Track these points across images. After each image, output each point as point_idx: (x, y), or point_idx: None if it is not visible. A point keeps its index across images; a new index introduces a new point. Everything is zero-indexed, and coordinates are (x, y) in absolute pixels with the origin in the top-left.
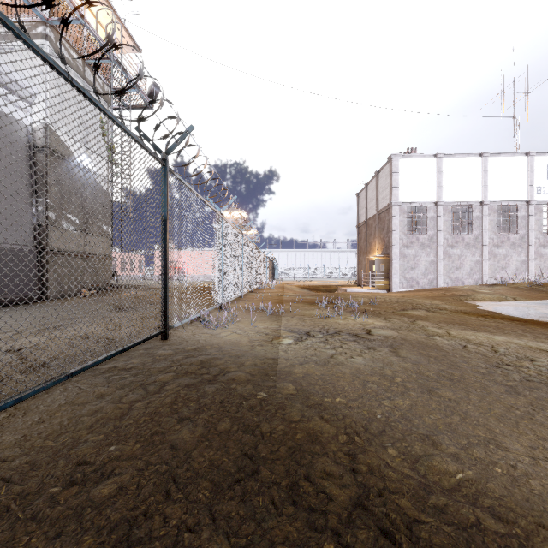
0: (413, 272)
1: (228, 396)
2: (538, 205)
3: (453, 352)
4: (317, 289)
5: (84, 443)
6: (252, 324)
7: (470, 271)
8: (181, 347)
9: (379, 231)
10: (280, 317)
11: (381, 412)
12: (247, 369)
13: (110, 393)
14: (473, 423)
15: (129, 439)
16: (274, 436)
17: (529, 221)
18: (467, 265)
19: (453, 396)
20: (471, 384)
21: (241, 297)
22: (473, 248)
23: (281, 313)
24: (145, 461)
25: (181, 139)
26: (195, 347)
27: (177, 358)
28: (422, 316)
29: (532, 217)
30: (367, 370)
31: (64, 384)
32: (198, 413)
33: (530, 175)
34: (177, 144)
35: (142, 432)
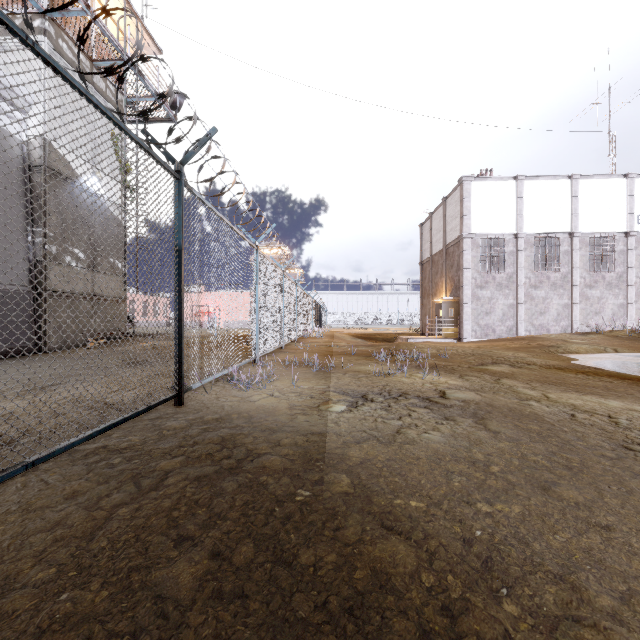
0: (489, 318)
1: (254, 496)
2: (639, 237)
3: (560, 424)
4: (372, 338)
5: (19, 589)
6: (293, 384)
7: (557, 317)
8: (198, 416)
9: (447, 269)
10: (329, 374)
11: (480, 526)
12: (284, 450)
13: (87, 491)
14: (625, 548)
15: (94, 579)
16: (320, 573)
17: (628, 256)
18: (554, 310)
19: (580, 496)
20: (600, 477)
21: (282, 348)
22: (561, 289)
23: (330, 369)
24: (108, 630)
25: (200, 144)
26: (217, 416)
27: (191, 433)
28: (507, 373)
29: (631, 252)
30: (449, 452)
31: (26, 474)
32: (207, 527)
33: (629, 202)
34: (195, 151)
35: (117, 565)
